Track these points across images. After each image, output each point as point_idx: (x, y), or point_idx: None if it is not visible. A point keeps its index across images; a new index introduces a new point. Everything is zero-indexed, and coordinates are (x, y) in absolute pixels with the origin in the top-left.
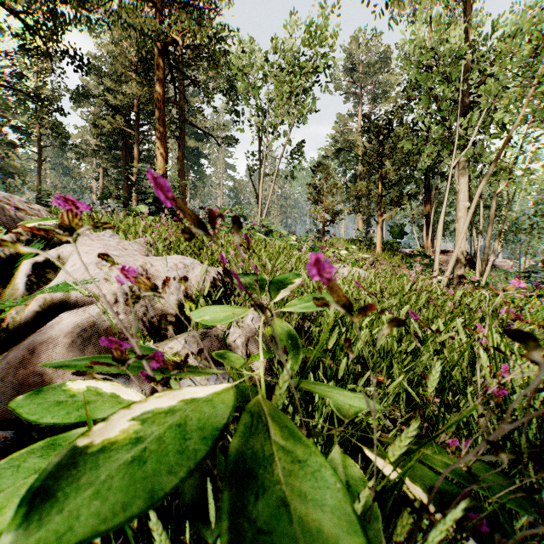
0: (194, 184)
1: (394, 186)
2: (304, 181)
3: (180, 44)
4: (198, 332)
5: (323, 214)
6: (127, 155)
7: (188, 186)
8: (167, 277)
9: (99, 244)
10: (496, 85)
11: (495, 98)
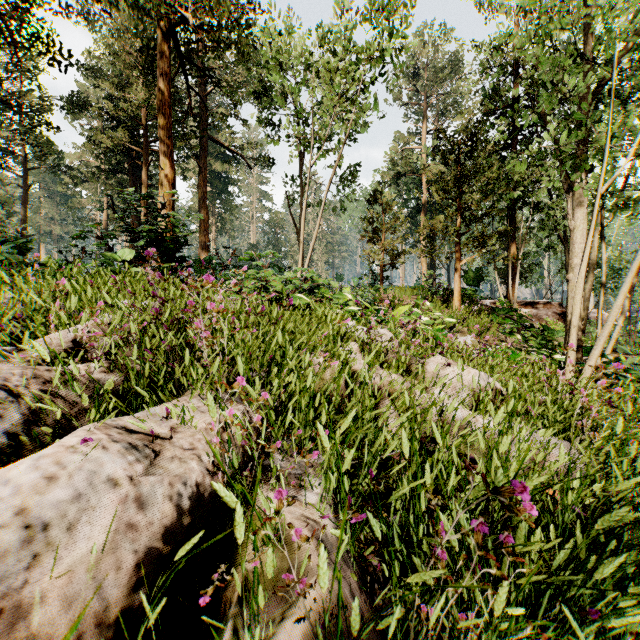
0: (221, 217)
1: (478, 221)
2: (355, 213)
3: (189, 21)
4: None
5: (381, 256)
6: (135, 180)
7: (213, 219)
8: None
9: None
10: None
11: None
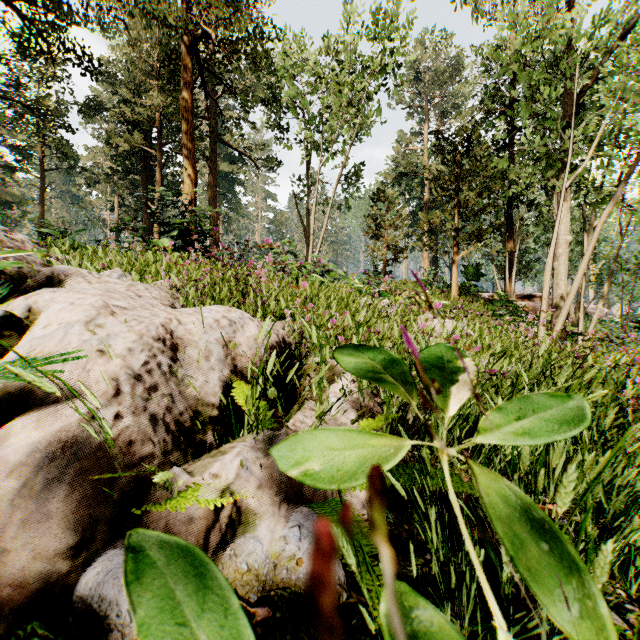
0: (227, 216)
1: (474, 217)
2: (358, 212)
3: (213, 38)
4: (258, 437)
5: (384, 251)
6: (147, 180)
7: (220, 218)
8: (314, 536)
9: (97, 289)
10: (635, 77)
11: (623, 99)
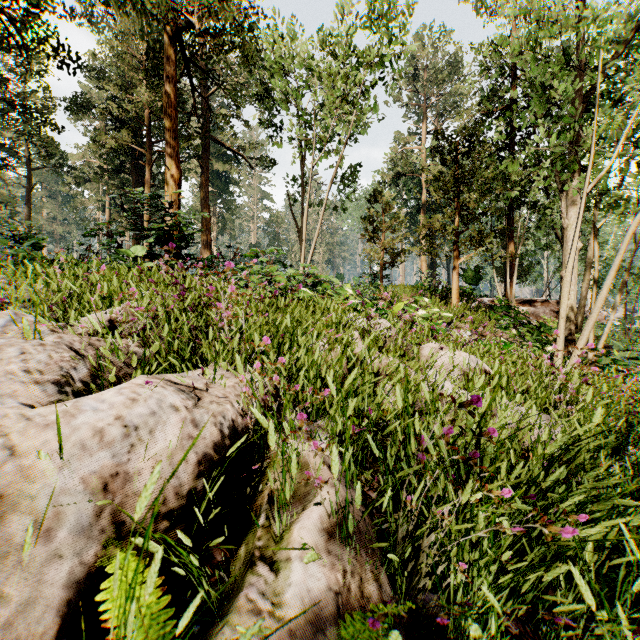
0: (222, 217)
1: (476, 220)
2: (355, 213)
3: (195, 26)
4: None
5: (381, 255)
6: (137, 180)
7: (215, 219)
8: None
9: None
10: None
11: None
